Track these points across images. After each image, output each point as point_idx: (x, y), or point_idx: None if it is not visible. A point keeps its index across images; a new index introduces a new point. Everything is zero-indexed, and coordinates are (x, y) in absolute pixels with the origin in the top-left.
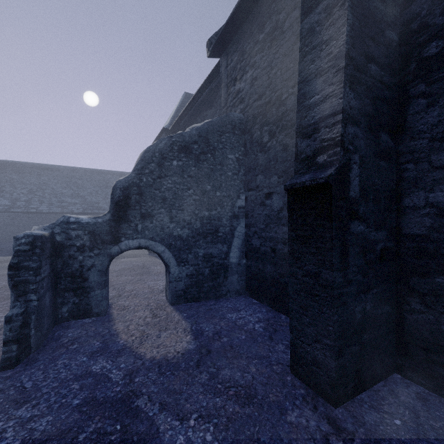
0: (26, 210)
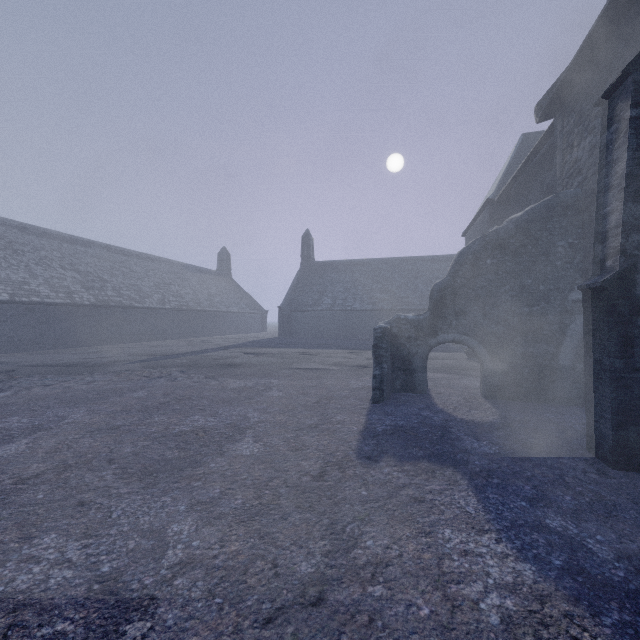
0: (343, 308)
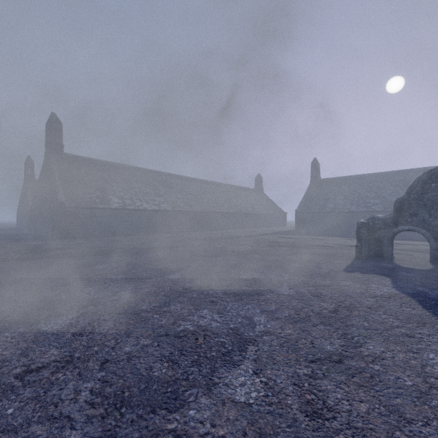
0: (342, 210)
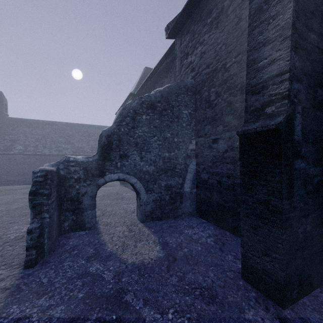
0: (34, 153)
